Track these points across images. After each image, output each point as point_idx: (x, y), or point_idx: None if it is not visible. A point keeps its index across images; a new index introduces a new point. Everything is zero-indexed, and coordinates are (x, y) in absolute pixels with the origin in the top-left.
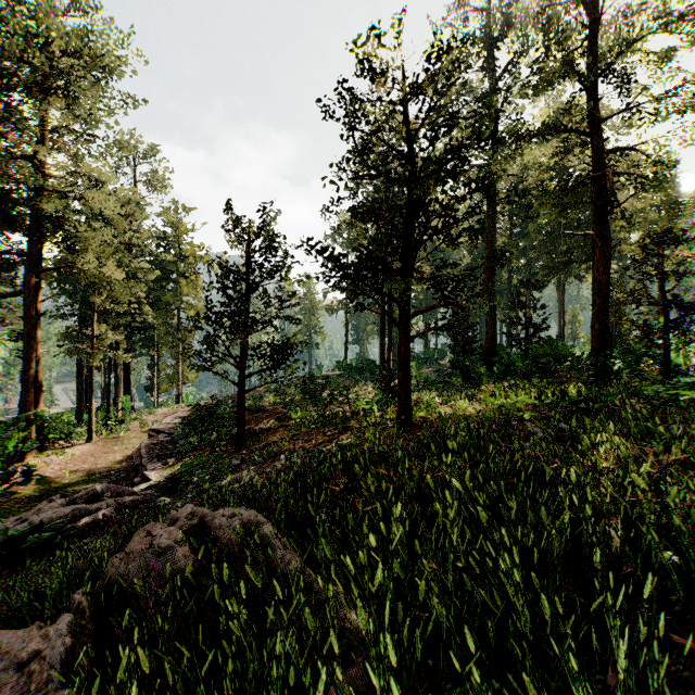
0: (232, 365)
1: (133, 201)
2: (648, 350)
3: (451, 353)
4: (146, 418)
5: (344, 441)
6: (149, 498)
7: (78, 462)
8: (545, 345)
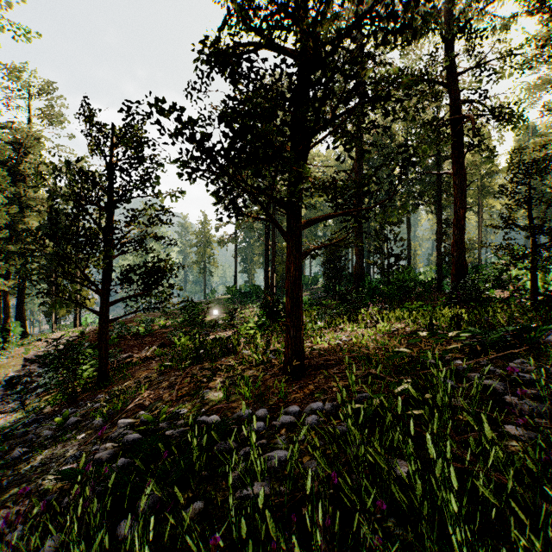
0: (94, 291)
1: (24, 131)
2: (501, 275)
3: (325, 279)
4: (35, 343)
5: (213, 394)
6: None
7: None
8: (404, 272)
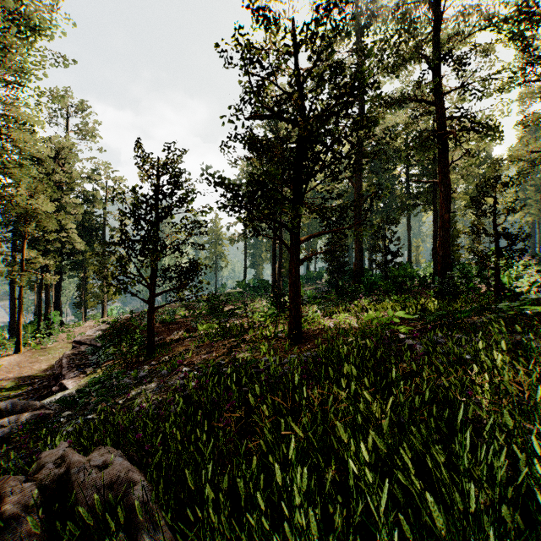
0: (143, 285)
1: (62, 145)
2: (480, 272)
3: (328, 274)
4: (73, 330)
5: (241, 354)
6: (57, 411)
7: (5, 372)
8: (400, 268)
